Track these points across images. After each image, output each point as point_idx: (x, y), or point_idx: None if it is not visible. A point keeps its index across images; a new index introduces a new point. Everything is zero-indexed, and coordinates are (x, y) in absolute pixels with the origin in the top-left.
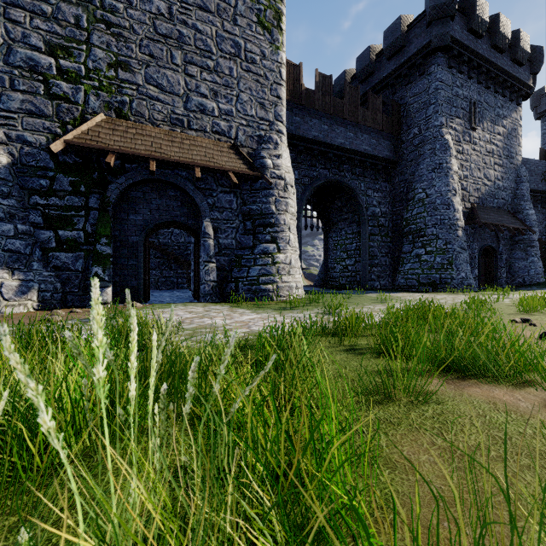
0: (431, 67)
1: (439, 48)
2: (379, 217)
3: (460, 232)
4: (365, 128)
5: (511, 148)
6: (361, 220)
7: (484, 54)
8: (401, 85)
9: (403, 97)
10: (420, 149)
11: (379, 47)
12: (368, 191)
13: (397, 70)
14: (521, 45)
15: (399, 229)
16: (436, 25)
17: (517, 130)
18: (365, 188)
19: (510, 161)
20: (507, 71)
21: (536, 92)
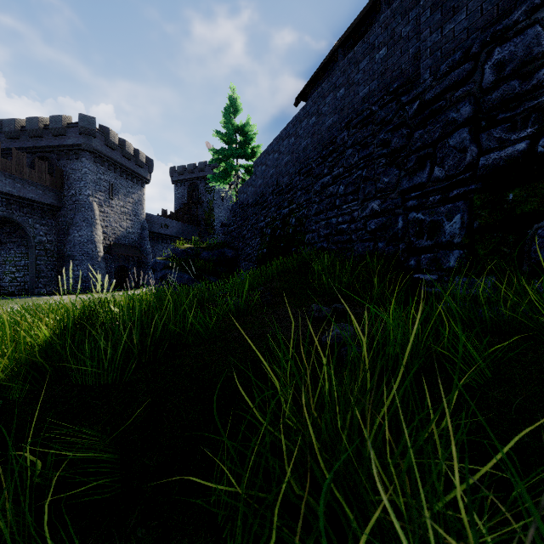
0: (83, 158)
1: (87, 150)
2: (46, 244)
3: (100, 259)
4: (32, 182)
5: (138, 211)
6: (29, 245)
7: (117, 159)
8: (64, 157)
9: (65, 166)
10: (76, 205)
11: (47, 119)
12: (35, 225)
13: (61, 147)
14: (140, 159)
15: (63, 252)
16: (84, 137)
17: (142, 201)
18: (33, 223)
19: (137, 218)
20: (133, 170)
21: (172, 168)
